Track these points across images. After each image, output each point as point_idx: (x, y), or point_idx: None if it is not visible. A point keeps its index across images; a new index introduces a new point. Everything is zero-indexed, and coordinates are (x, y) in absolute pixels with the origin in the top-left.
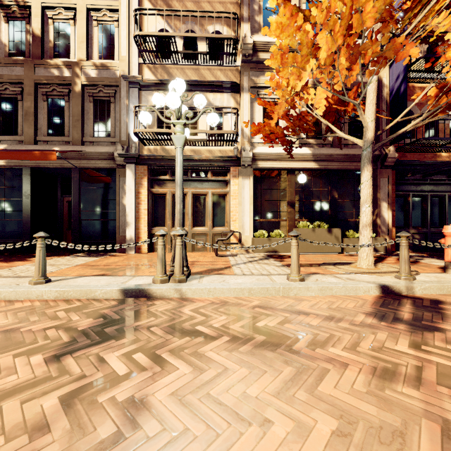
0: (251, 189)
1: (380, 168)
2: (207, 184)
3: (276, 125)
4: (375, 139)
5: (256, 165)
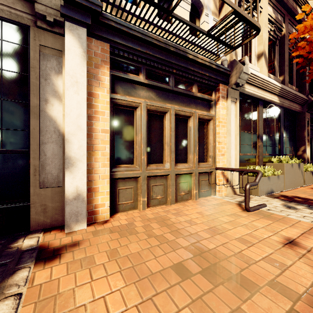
0: (238, 116)
1: (306, 112)
2: (191, 103)
3: (250, 49)
4: (300, 88)
5: (243, 87)
